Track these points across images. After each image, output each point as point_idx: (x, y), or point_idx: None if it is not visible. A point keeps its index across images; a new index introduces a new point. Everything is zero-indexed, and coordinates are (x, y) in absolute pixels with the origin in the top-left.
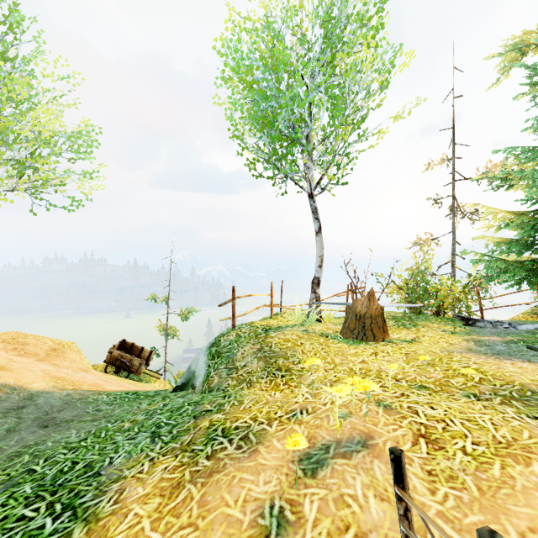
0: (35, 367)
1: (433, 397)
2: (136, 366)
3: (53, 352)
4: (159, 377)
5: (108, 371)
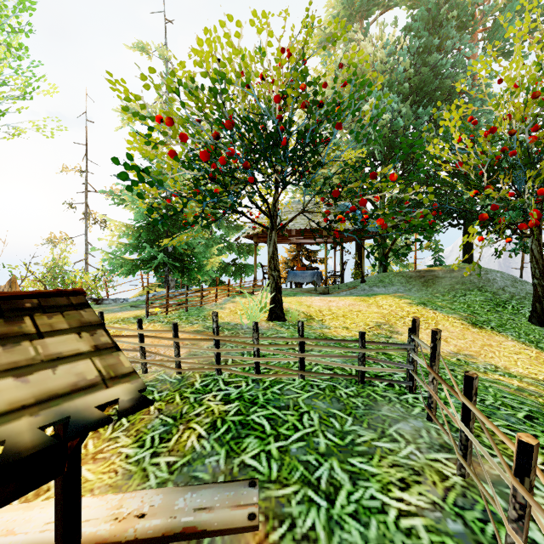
0: None
1: None
2: None
3: None
4: None
5: None
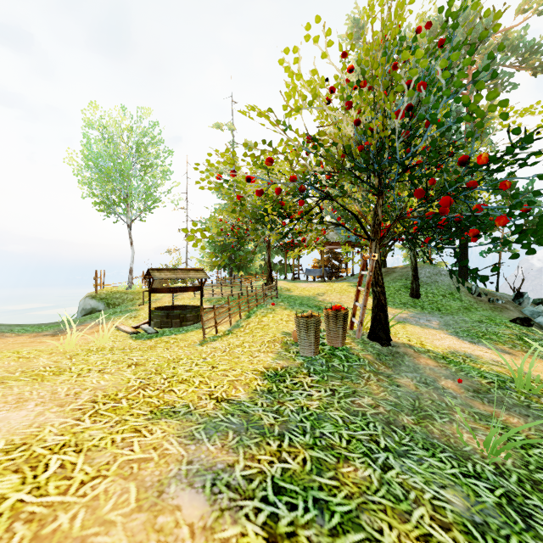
0: None
1: None
2: None
3: None
4: None
5: None
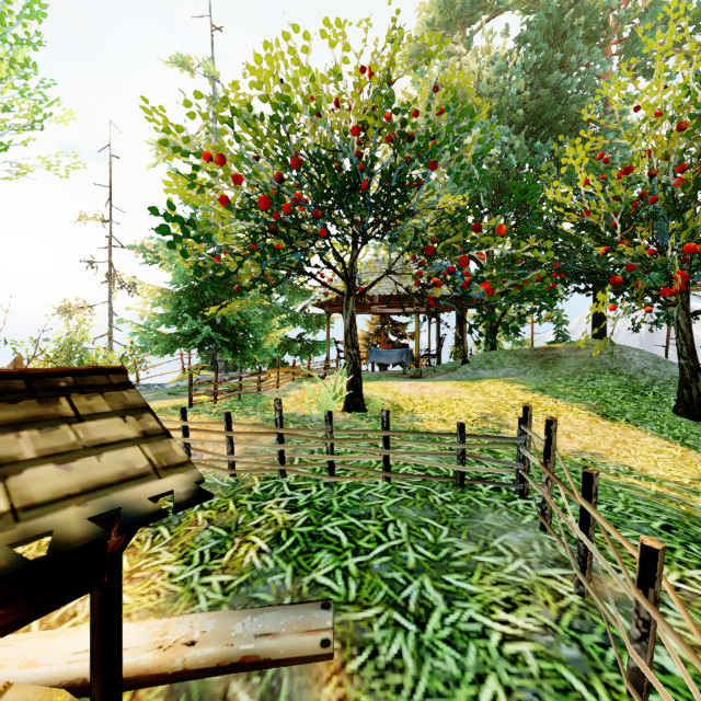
0: None
1: None
2: None
3: None
4: None
5: None
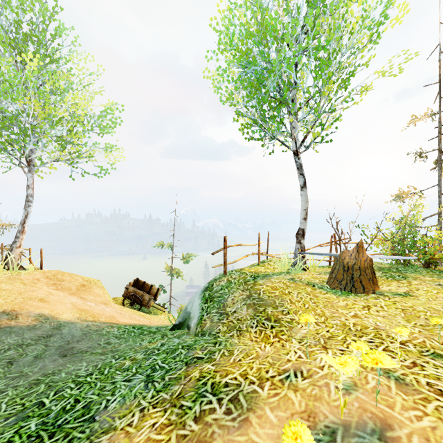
0: (67, 300)
1: None
2: (146, 301)
3: (82, 287)
4: (164, 311)
5: (125, 303)
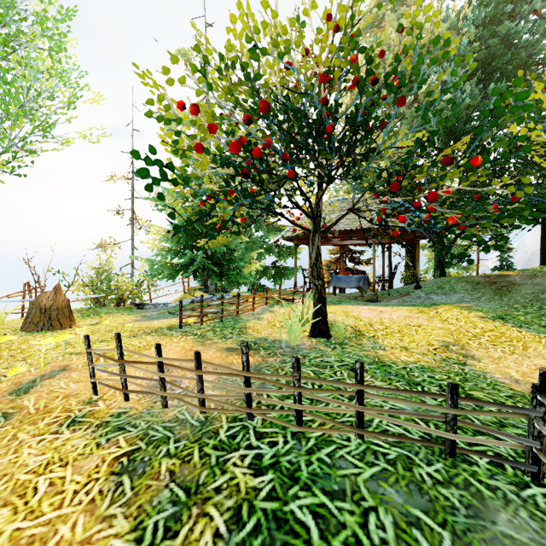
0: None
1: (110, 342)
2: None
3: None
4: None
5: None
